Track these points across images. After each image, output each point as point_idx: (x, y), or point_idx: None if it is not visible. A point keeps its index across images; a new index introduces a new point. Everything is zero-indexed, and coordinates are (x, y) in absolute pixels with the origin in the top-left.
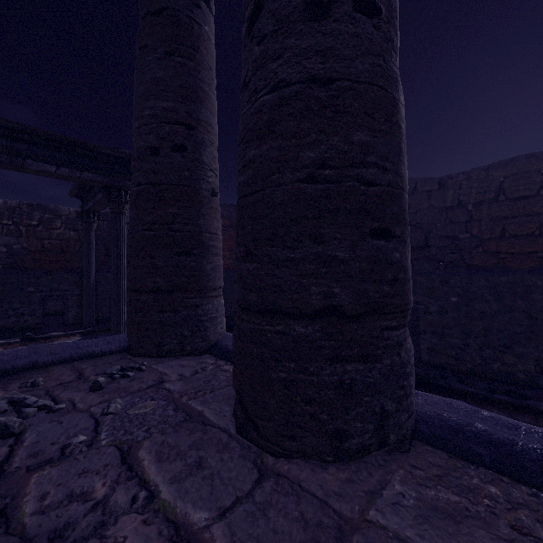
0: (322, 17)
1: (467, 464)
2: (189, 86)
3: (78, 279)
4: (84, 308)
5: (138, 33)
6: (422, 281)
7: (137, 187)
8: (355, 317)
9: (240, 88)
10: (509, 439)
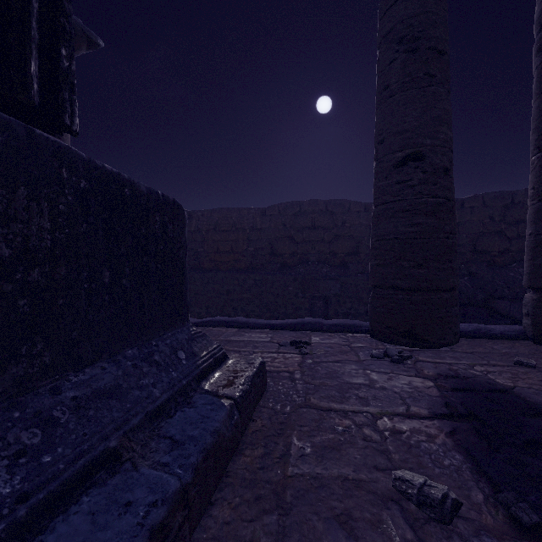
0: None
1: None
2: None
3: None
4: None
5: None
6: None
7: None
8: None
9: None
10: None
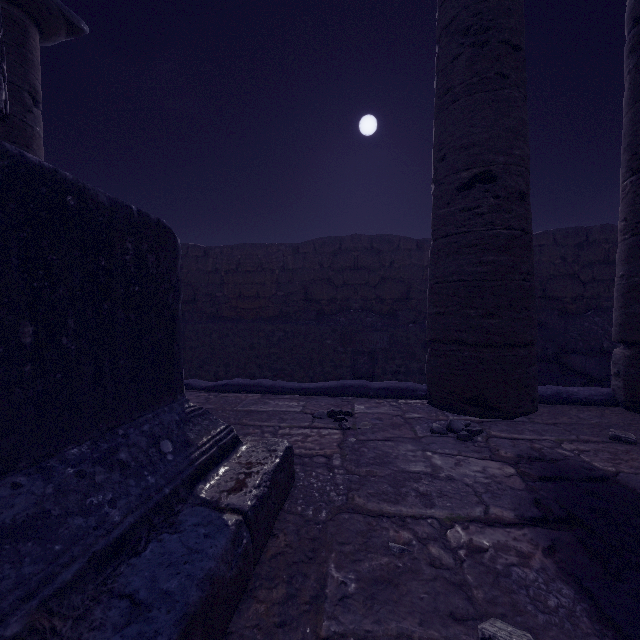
0: None
1: None
2: None
3: None
4: None
5: None
6: None
7: None
8: None
9: None
10: None
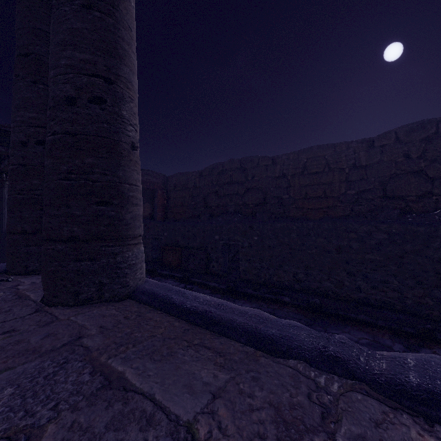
0: (75, 103)
1: (139, 304)
2: None
3: None
4: None
5: (14, 65)
6: (240, 226)
7: (12, 166)
8: (87, 241)
9: None
10: (160, 293)
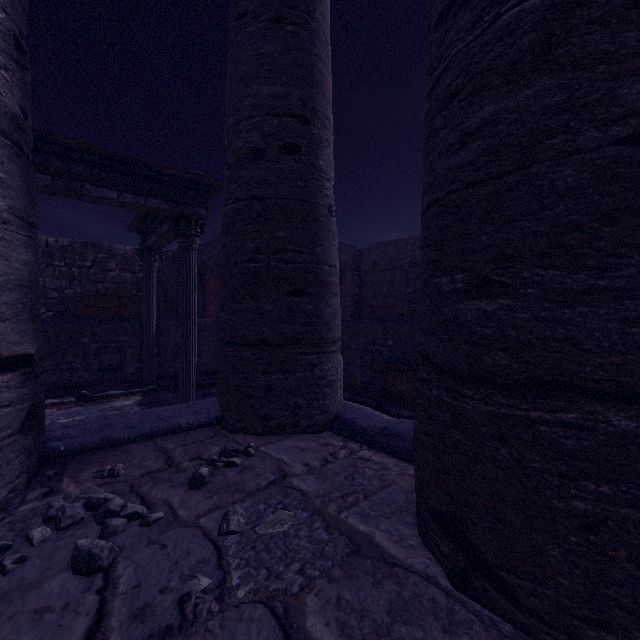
0: None
1: None
2: (303, 63)
3: (137, 328)
4: (144, 362)
5: None
6: None
7: (235, 204)
8: None
9: (434, 22)
10: None
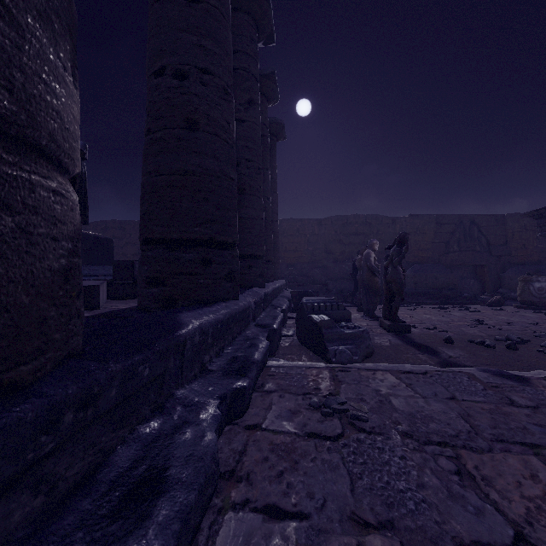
0: None
1: None
2: None
3: None
4: None
5: None
6: None
7: None
8: None
9: None
10: None
